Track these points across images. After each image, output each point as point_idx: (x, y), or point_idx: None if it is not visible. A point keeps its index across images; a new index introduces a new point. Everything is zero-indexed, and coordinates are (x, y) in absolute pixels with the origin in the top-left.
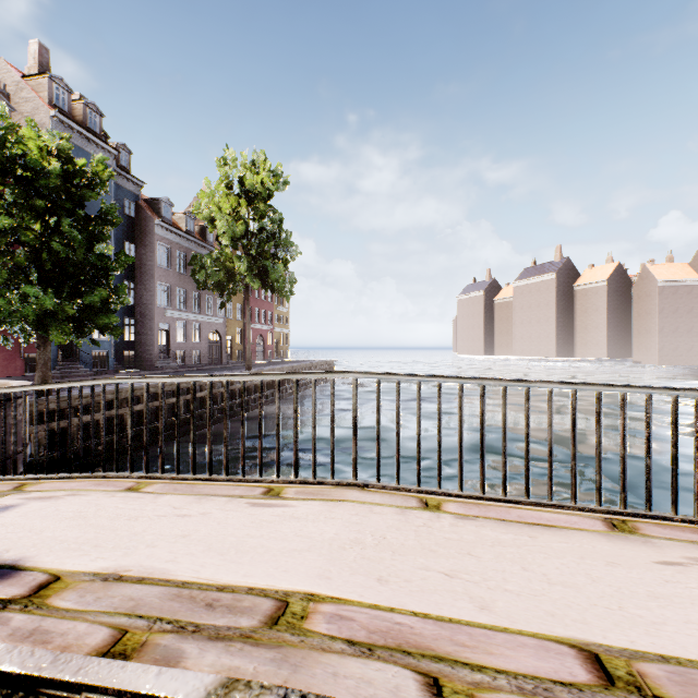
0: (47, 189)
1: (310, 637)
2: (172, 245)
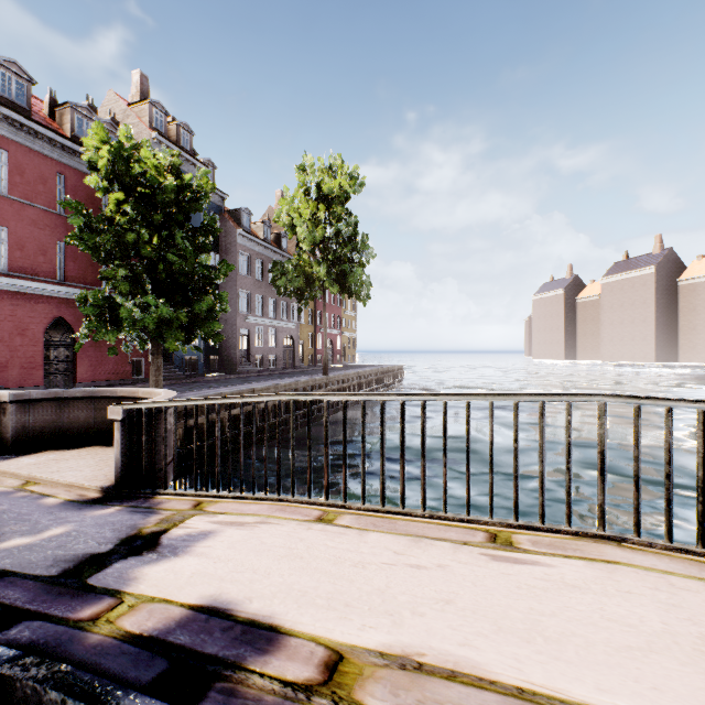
0: (163, 204)
1: None
2: (252, 254)
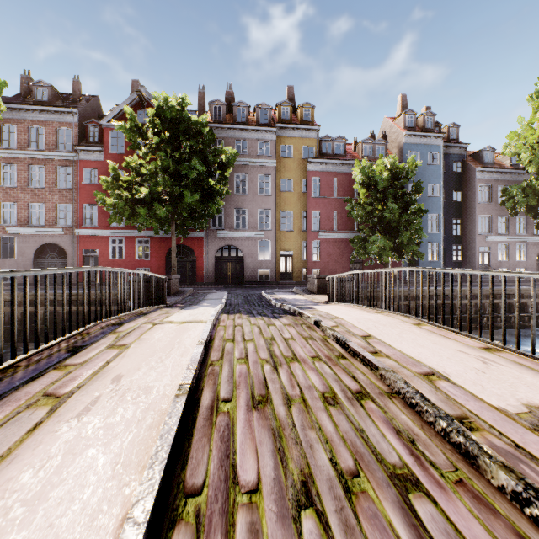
0: (382, 188)
1: (331, 319)
2: (492, 183)
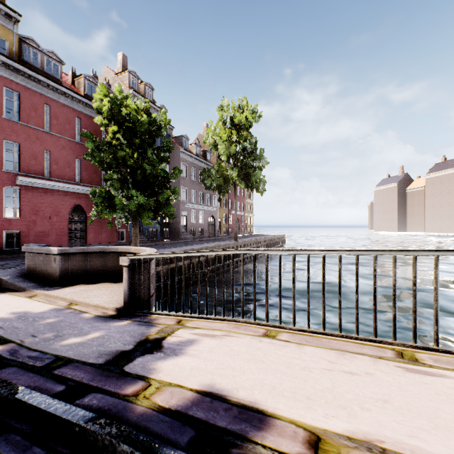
0: (140, 132)
1: None
2: (189, 164)
